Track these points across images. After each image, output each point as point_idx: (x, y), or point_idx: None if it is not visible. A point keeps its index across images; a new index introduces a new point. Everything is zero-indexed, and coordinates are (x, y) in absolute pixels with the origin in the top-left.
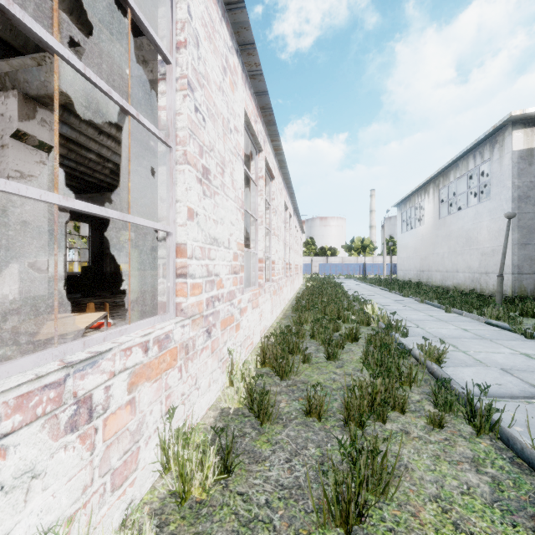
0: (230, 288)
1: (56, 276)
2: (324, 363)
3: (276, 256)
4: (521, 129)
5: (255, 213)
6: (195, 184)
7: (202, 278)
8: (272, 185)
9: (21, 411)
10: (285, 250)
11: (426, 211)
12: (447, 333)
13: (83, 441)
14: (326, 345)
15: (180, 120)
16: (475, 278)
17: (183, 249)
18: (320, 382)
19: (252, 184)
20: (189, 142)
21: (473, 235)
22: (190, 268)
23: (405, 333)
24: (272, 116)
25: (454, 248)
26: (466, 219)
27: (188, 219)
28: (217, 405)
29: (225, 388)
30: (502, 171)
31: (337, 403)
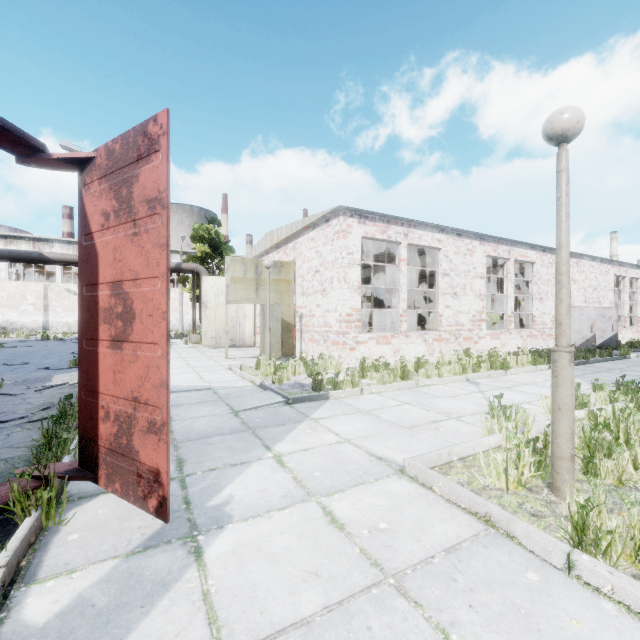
0: None
1: None
2: None
3: None
4: None
5: None
6: None
7: None
8: None
9: (630, 329)
10: None
11: None
12: None
13: (632, 334)
14: None
15: (638, 299)
16: None
17: (638, 317)
18: None
19: None
20: (639, 302)
21: None
22: (639, 320)
23: None
24: None
25: None
26: None
27: (639, 313)
28: None
29: None
30: None
31: None
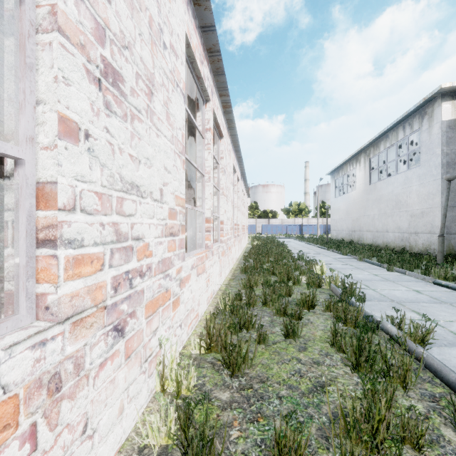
0: (163, 255)
1: (1, 236)
2: (283, 343)
3: (224, 216)
4: (449, 100)
5: (202, 168)
6: (81, 80)
7: (103, 245)
8: (221, 144)
9: None
10: (233, 211)
11: (358, 178)
12: (402, 296)
13: None
14: (284, 321)
15: None
16: (404, 238)
17: (49, 192)
18: (283, 379)
19: (199, 137)
20: None
21: (403, 198)
22: (65, 229)
23: (362, 298)
24: (221, 63)
25: (384, 211)
26: (395, 184)
27: (60, 136)
28: (134, 440)
29: (146, 414)
30: (432, 140)
31: (314, 426)
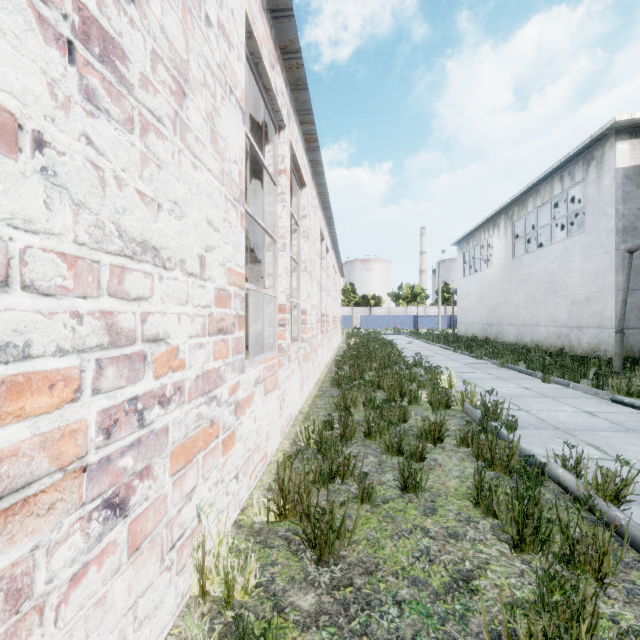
0: (205, 366)
1: None
2: (399, 500)
3: (307, 303)
4: (626, 140)
5: (273, 230)
6: (26, 32)
7: (79, 354)
8: (302, 196)
9: None
10: (320, 296)
11: (496, 250)
12: (570, 421)
13: None
14: (401, 465)
15: None
16: (562, 334)
17: None
18: (402, 567)
19: (269, 182)
20: None
21: (560, 278)
22: None
23: (513, 425)
24: (302, 70)
25: (533, 296)
26: (549, 258)
27: None
28: None
29: None
30: (601, 195)
31: None
